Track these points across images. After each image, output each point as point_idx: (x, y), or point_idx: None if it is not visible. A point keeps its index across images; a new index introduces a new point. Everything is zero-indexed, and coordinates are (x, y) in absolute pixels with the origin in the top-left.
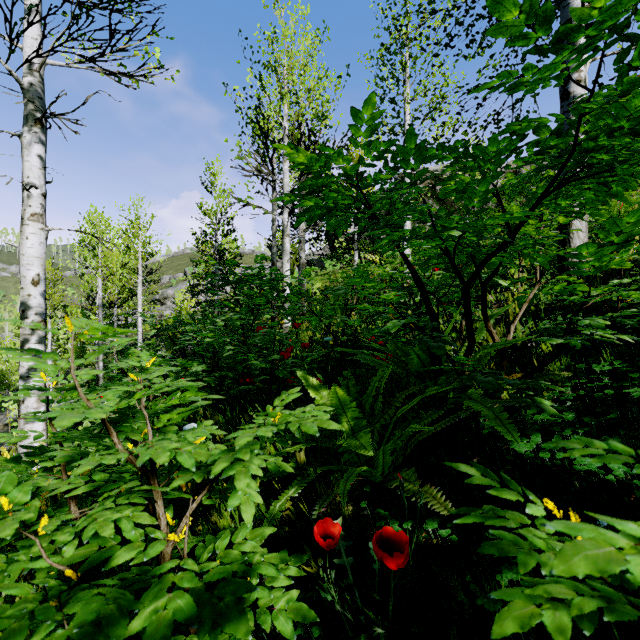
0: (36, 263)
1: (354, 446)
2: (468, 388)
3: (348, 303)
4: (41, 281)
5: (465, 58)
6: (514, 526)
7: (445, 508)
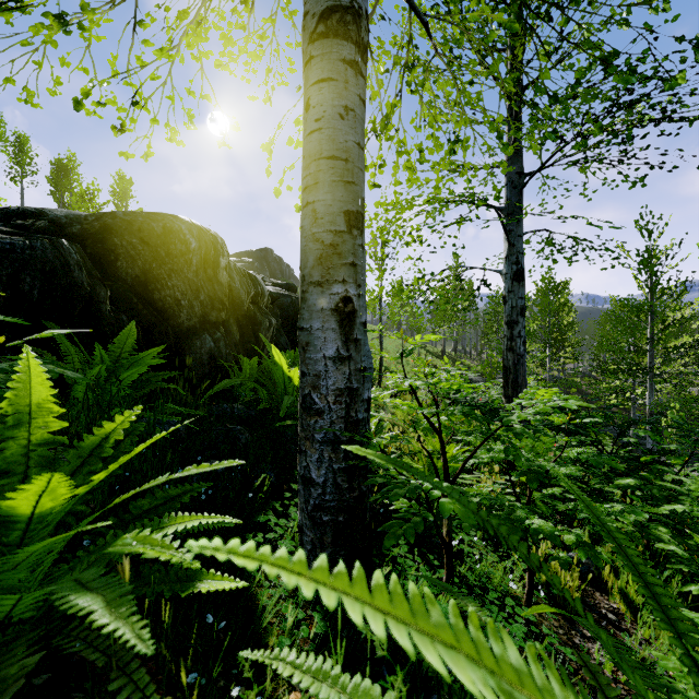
0: None
1: None
2: None
3: None
4: None
5: None
6: None
7: None
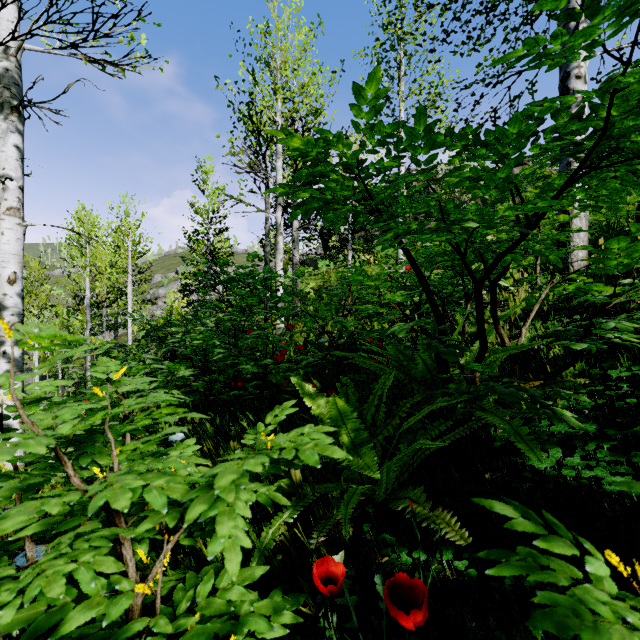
0: (12, 260)
1: (357, 465)
2: (482, 398)
3: (342, 303)
4: (18, 279)
5: (461, 55)
6: (566, 583)
7: (461, 537)
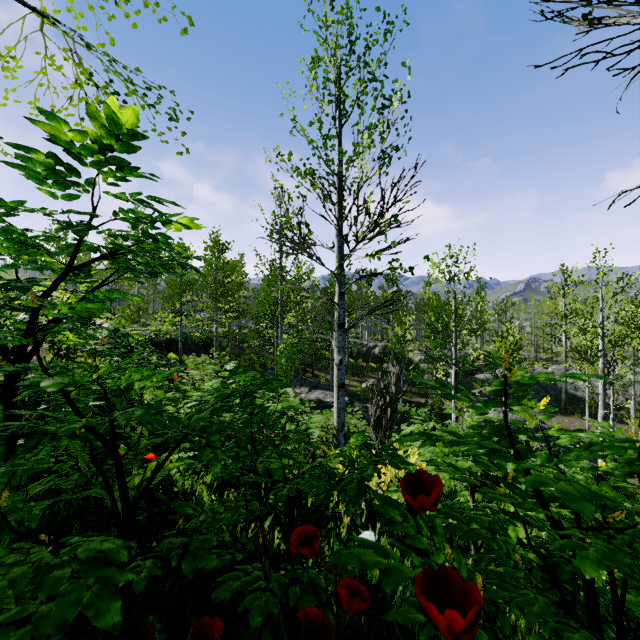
0: None
1: None
2: None
3: None
4: None
5: None
6: None
7: None
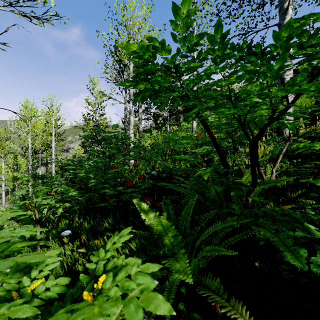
0: None
1: (175, 269)
2: (257, 218)
3: (164, 152)
4: None
5: (225, 24)
6: None
7: None
